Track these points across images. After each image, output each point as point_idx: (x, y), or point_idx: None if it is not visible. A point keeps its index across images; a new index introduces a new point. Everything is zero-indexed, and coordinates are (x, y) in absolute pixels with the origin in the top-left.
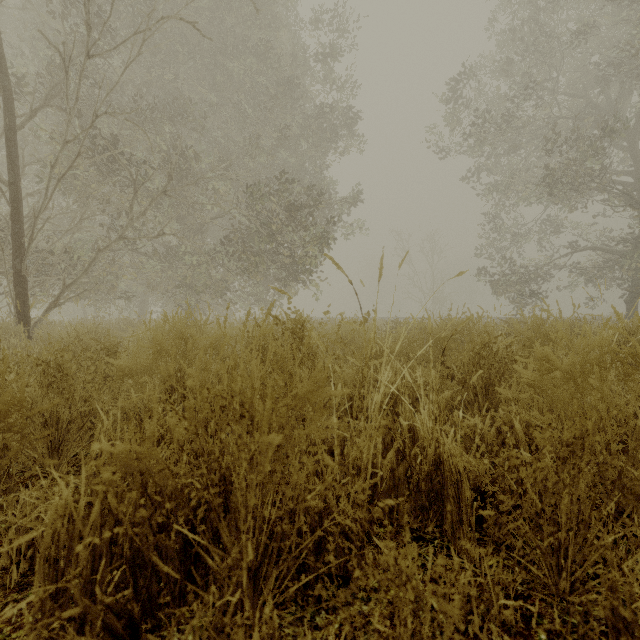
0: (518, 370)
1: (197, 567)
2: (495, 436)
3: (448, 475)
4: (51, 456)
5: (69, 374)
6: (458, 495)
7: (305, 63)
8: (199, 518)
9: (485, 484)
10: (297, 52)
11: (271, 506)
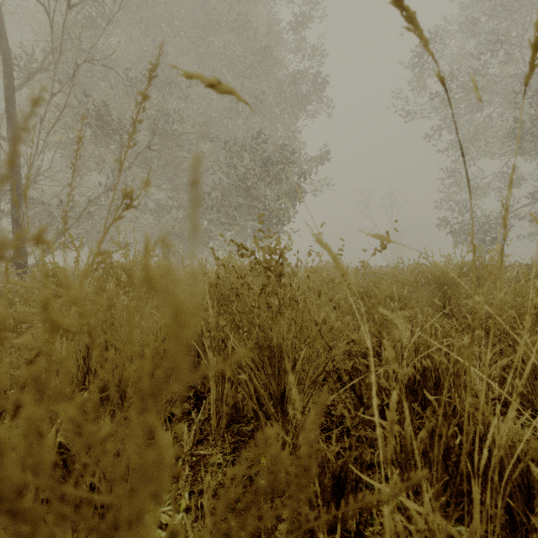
0: None
1: None
2: None
3: None
4: None
5: None
6: None
7: (278, 35)
8: None
9: None
10: (271, 26)
11: None
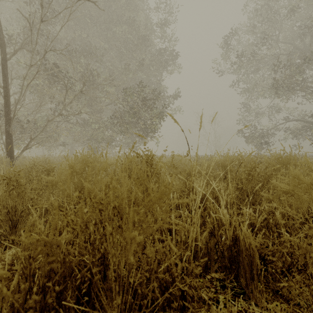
0: (276, 183)
1: (86, 312)
2: (262, 221)
3: (244, 249)
4: (11, 230)
5: (21, 184)
6: (251, 262)
7: (152, 28)
8: (82, 292)
9: (265, 253)
10: (148, 23)
11: (134, 271)
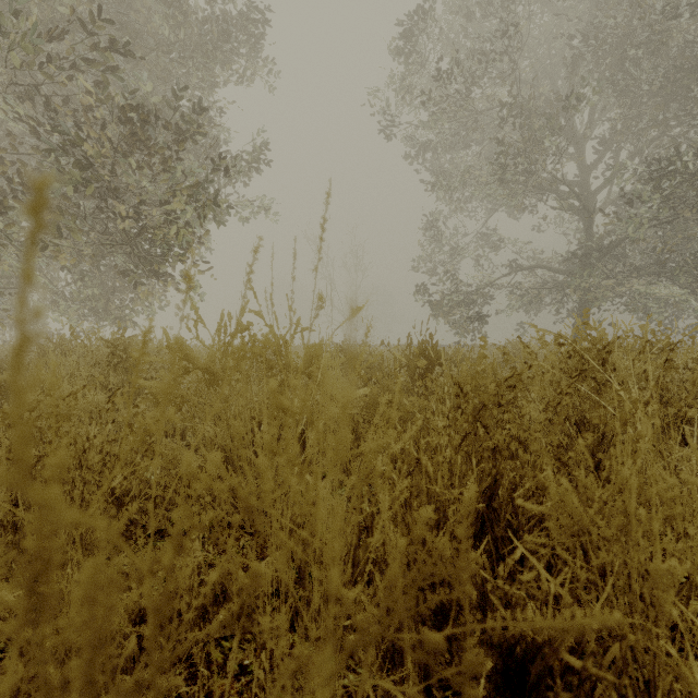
0: None
1: None
2: None
3: None
4: None
5: None
6: None
7: None
8: None
9: None
10: None
11: None
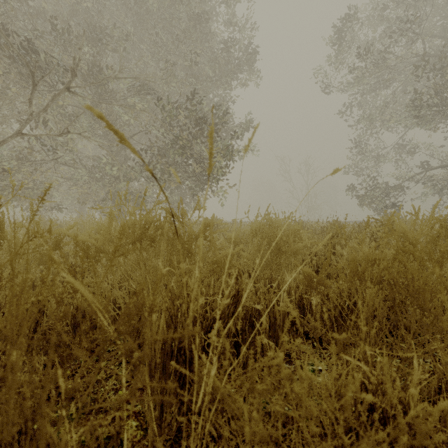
0: None
1: None
2: None
3: None
4: None
5: None
6: None
7: (212, 6)
8: None
9: None
10: None
11: None
